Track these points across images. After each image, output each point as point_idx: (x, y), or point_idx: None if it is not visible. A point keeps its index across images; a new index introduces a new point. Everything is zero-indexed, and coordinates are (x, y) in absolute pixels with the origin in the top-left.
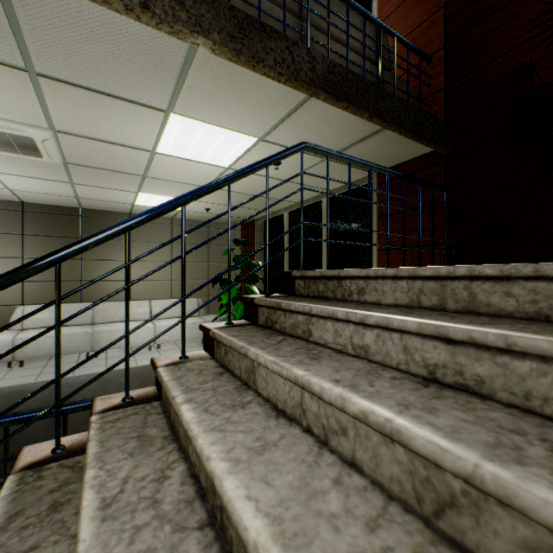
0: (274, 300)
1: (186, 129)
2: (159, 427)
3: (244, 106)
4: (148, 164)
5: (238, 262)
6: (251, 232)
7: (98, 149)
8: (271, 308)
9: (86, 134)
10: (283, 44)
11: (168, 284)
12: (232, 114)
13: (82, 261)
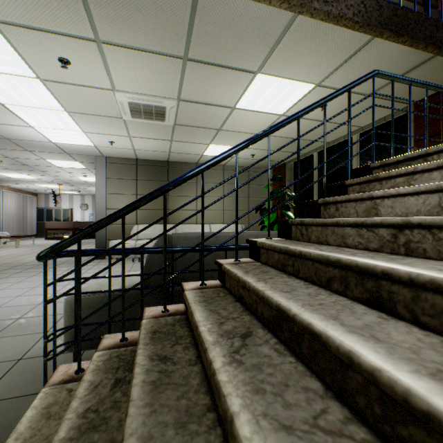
0: (368, 175)
1: (263, 85)
2: (307, 243)
3: (314, 58)
4: (225, 119)
5: (330, 158)
6: (282, 172)
7: (198, 110)
8: (363, 183)
9: (197, 100)
10: (359, 0)
11: (221, 213)
12: (302, 66)
13: (168, 196)
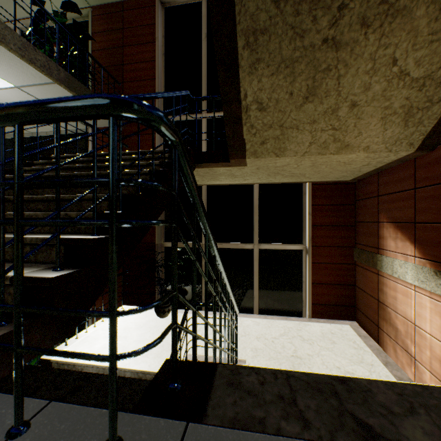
0: None
1: None
2: None
3: None
4: None
5: None
6: None
7: None
8: None
9: None
10: None
11: None
12: None
13: None
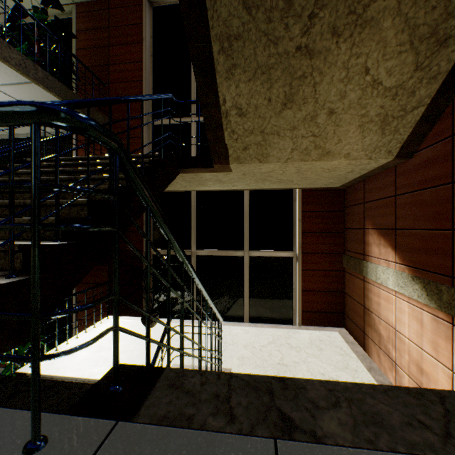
0: None
1: None
2: None
3: None
4: None
5: None
6: None
7: None
8: None
9: None
10: None
11: None
12: None
13: None
